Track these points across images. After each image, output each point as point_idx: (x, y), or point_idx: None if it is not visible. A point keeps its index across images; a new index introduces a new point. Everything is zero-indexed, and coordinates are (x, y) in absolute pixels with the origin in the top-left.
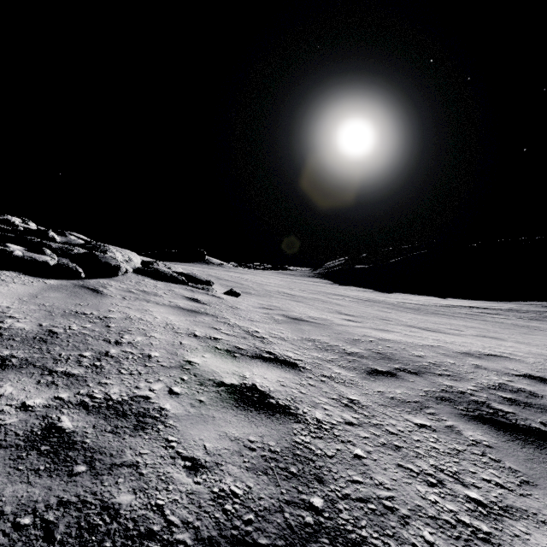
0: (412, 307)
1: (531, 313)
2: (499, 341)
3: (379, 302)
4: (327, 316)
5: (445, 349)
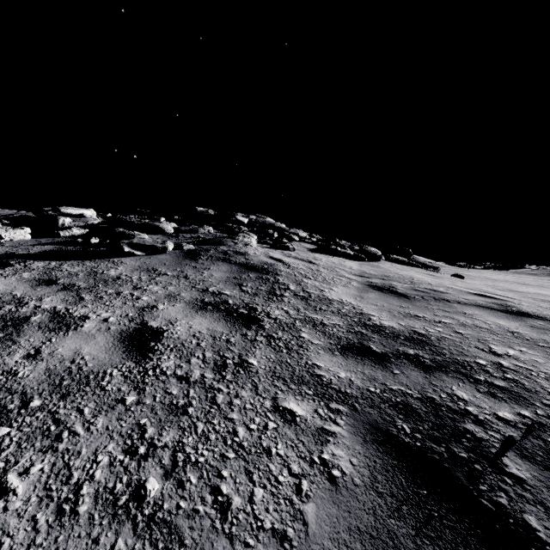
0: None
1: None
2: None
3: None
4: None
5: None
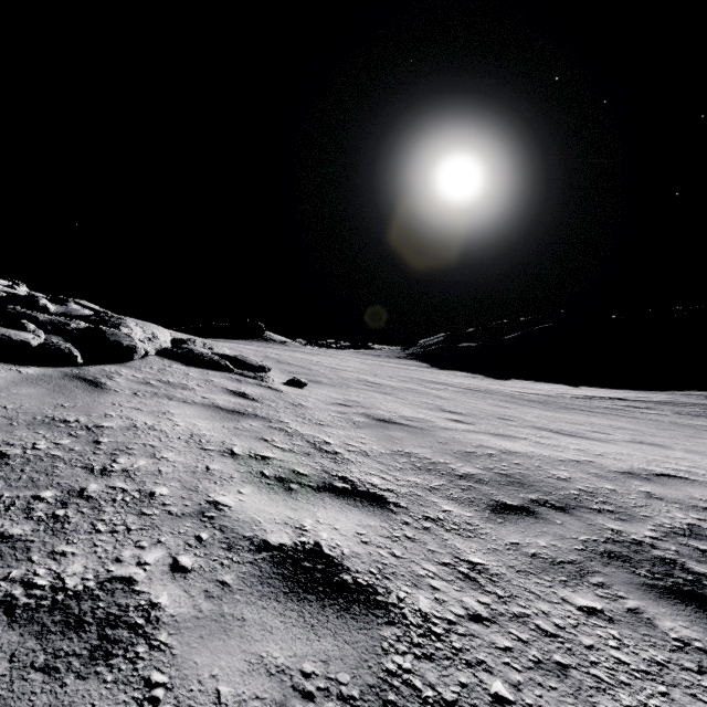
0: (536, 399)
1: (692, 406)
2: (663, 450)
3: (493, 393)
4: (426, 415)
5: (597, 466)
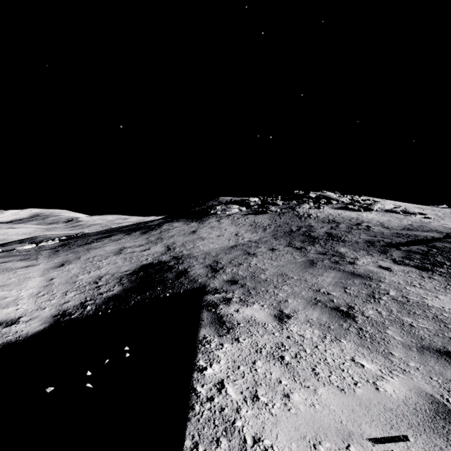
0: None
1: None
2: None
3: None
4: None
5: None
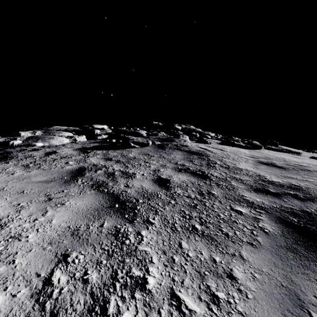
0: None
1: None
2: None
3: None
4: None
5: None
